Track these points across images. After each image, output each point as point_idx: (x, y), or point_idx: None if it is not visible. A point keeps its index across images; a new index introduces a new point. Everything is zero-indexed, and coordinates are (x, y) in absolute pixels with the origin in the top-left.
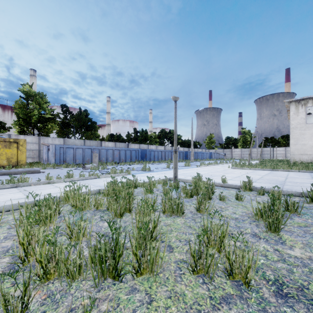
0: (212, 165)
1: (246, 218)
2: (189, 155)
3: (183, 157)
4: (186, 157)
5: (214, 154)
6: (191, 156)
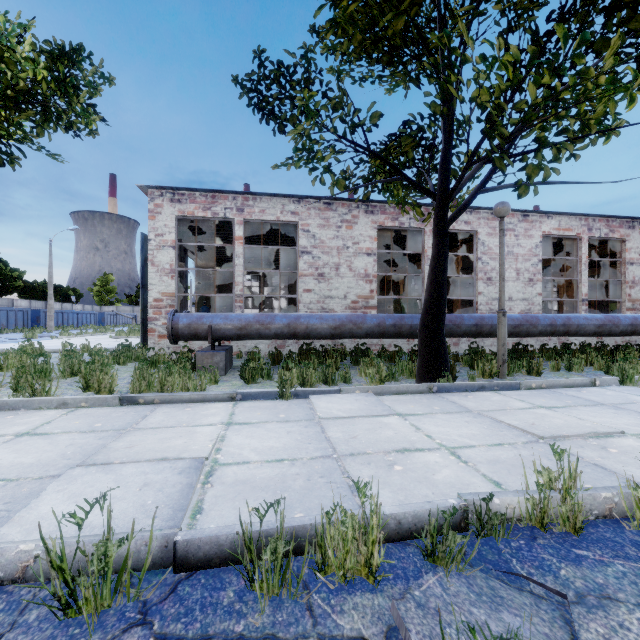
0: (88, 335)
1: (57, 361)
2: (45, 318)
3: (26, 322)
4: (35, 323)
5: (110, 315)
6: (48, 319)
